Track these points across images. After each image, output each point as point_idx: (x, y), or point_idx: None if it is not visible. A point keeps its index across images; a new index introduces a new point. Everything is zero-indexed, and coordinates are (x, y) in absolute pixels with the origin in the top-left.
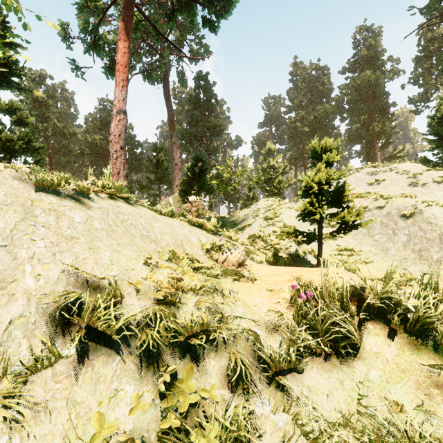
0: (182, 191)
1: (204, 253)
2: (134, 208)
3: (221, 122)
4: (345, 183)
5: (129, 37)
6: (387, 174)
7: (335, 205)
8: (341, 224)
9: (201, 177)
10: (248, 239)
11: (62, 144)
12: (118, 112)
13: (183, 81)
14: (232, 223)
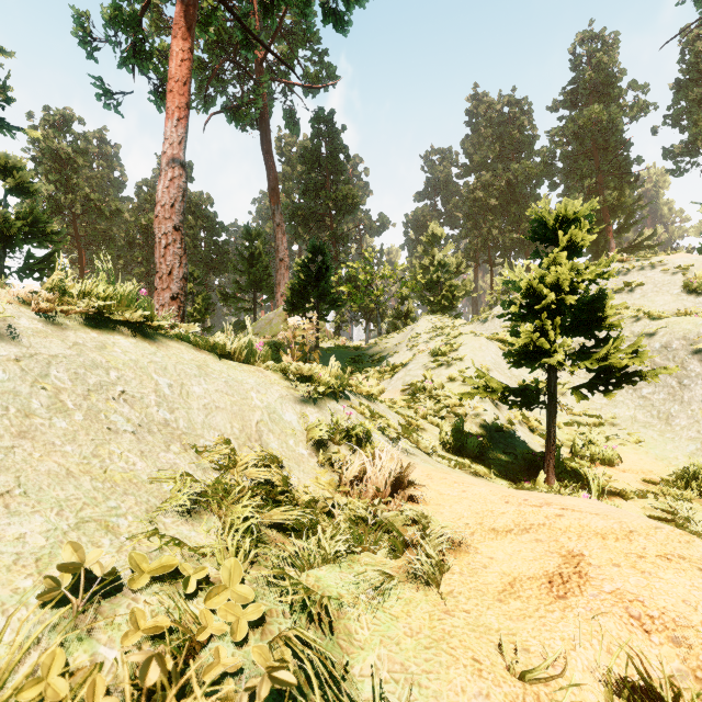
0: (289, 304)
1: (311, 452)
2: (154, 347)
3: (354, 190)
4: (603, 289)
5: (192, 32)
6: (646, 273)
7: (581, 335)
8: (599, 374)
9: (321, 280)
10: (402, 392)
11: (100, 228)
12: (170, 164)
13: (293, 124)
14: (374, 359)
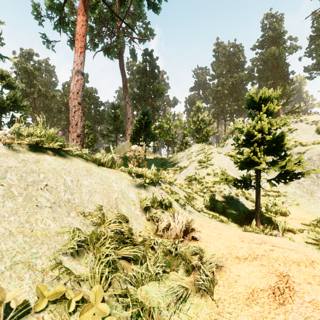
0: (132, 138)
1: (143, 213)
2: (65, 161)
3: (162, 86)
4: (283, 132)
5: (87, 12)
6: (298, 124)
7: (272, 154)
8: (281, 173)
9: (147, 128)
10: (185, 180)
11: (46, 104)
12: (77, 73)
13: (134, 56)
14: (171, 164)
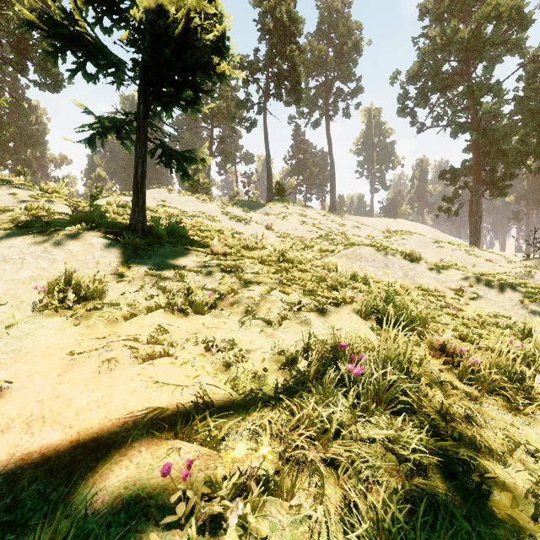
0: None
1: None
2: None
3: (38, 133)
4: None
5: None
6: None
7: None
8: None
9: None
10: None
11: None
12: None
13: None
14: None
